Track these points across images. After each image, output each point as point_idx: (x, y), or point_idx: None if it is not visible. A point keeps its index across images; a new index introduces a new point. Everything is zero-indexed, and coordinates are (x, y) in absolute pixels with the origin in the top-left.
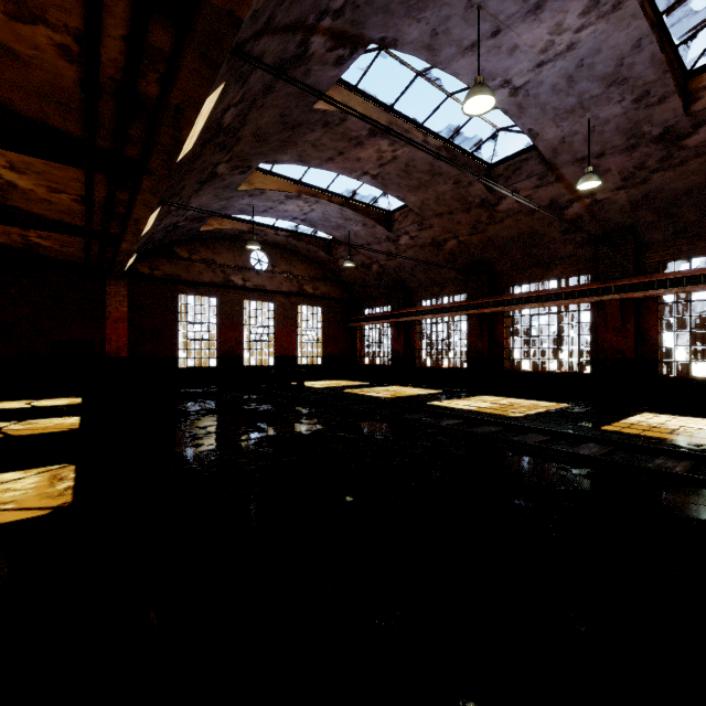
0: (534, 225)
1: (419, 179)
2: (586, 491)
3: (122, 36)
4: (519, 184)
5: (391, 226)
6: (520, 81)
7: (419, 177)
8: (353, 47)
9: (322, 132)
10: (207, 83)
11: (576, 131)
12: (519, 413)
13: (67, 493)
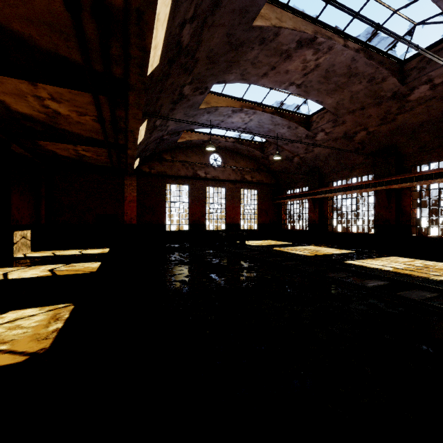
0: None
1: (337, 82)
2: None
3: None
4: (434, 72)
5: (309, 127)
6: None
7: (337, 80)
8: None
9: (259, 50)
10: None
11: None
12: (441, 276)
13: (51, 336)
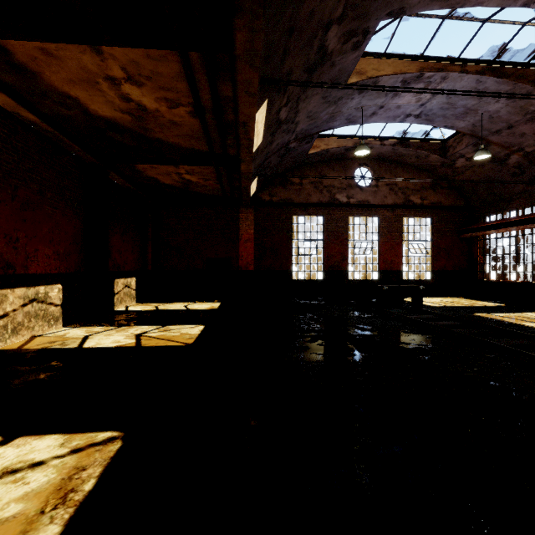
0: None
1: None
2: None
3: None
4: None
5: None
6: None
7: None
8: None
9: None
10: None
11: None
12: None
13: None
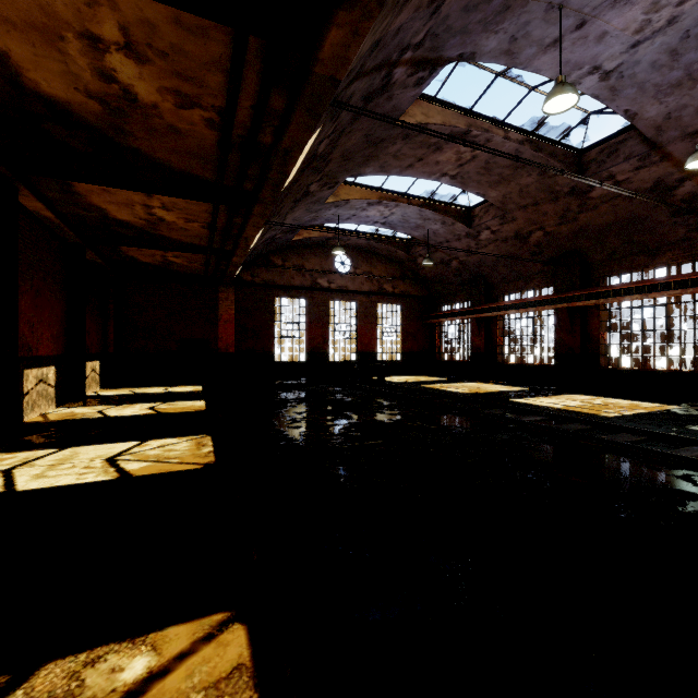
0: (635, 209)
1: (500, 174)
2: (676, 490)
3: (250, 106)
4: (615, 168)
5: (470, 222)
6: (611, 64)
7: (500, 172)
8: (432, 68)
9: (402, 144)
10: (310, 129)
11: (684, 105)
12: (613, 413)
13: (211, 455)
